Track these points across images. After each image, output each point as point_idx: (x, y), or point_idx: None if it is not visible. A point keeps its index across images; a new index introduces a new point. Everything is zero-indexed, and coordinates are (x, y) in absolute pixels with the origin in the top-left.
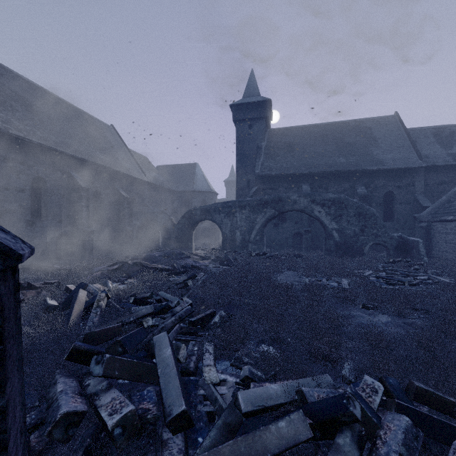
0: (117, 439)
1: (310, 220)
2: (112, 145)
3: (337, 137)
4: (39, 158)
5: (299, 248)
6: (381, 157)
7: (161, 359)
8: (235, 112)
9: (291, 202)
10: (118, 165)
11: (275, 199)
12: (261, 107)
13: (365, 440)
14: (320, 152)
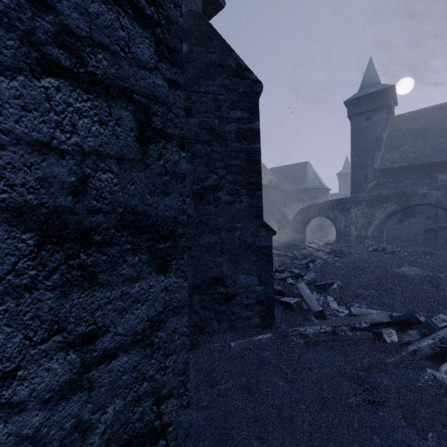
0: (295, 308)
1: None
2: None
3: None
4: None
5: (433, 246)
6: None
7: (304, 293)
8: (350, 107)
9: (418, 196)
10: None
11: (397, 193)
12: (382, 96)
13: (427, 335)
14: None
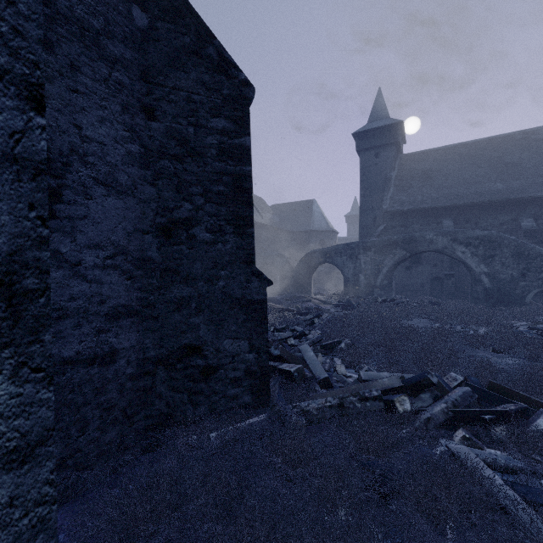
0: (296, 378)
1: (453, 262)
2: None
3: (494, 156)
4: None
5: (439, 295)
6: None
7: (307, 357)
8: (358, 140)
9: (425, 242)
10: None
11: (406, 238)
12: (391, 132)
13: (439, 398)
14: (469, 178)
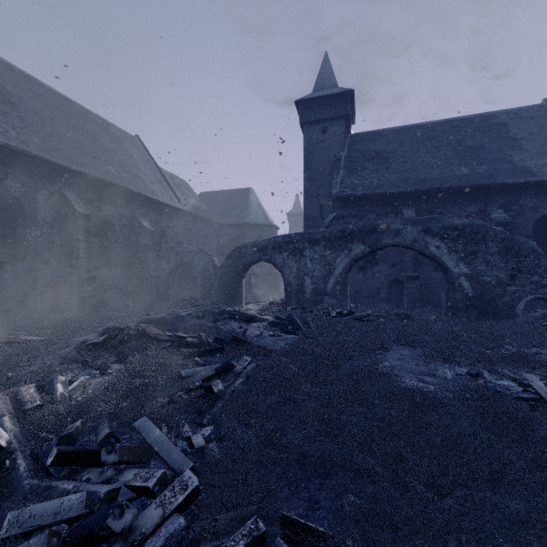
0: None
1: (416, 261)
2: (135, 160)
3: (453, 139)
4: (11, 169)
5: (398, 302)
6: (528, 165)
7: None
8: (302, 111)
9: (390, 233)
10: (140, 186)
11: (365, 228)
12: (340, 102)
13: None
14: (429, 162)
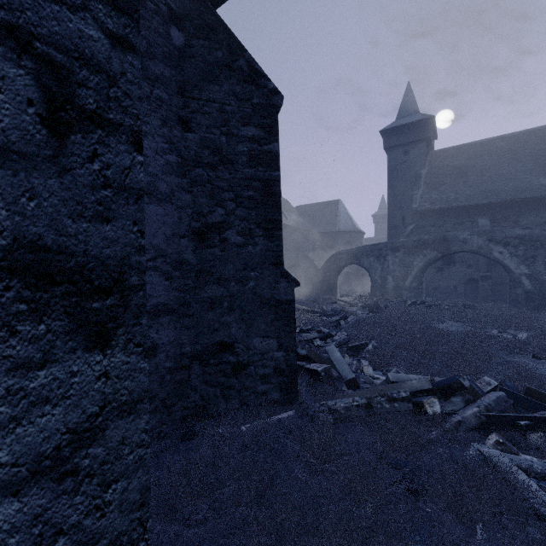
0: (323, 377)
1: (489, 263)
2: None
3: (536, 149)
4: None
5: (474, 298)
6: None
7: (334, 358)
8: (386, 138)
9: (459, 242)
10: None
11: (437, 238)
12: (421, 128)
13: (471, 402)
14: (508, 174)
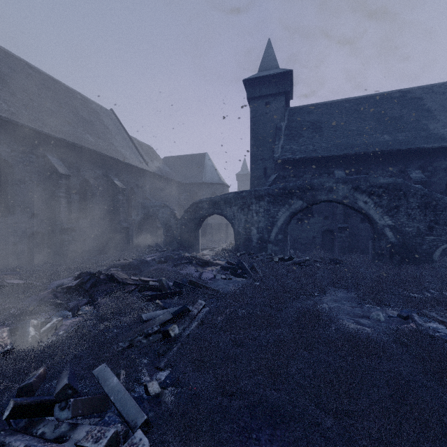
0: None
1: (346, 214)
2: (109, 130)
3: (377, 111)
4: (3, 136)
5: (330, 249)
6: (442, 132)
7: None
8: (249, 88)
9: (324, 190)
10: (113, 151)
11: (303, 186)
12: (281, 81)
13: None
14: (357, 130)
